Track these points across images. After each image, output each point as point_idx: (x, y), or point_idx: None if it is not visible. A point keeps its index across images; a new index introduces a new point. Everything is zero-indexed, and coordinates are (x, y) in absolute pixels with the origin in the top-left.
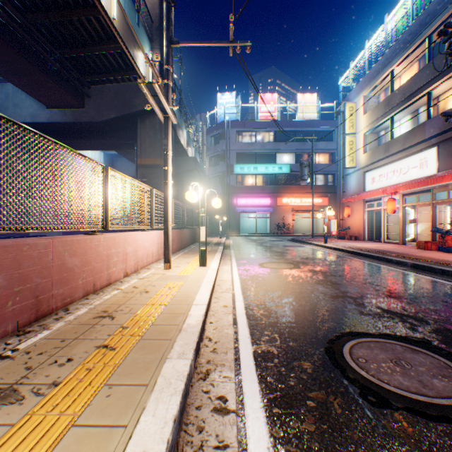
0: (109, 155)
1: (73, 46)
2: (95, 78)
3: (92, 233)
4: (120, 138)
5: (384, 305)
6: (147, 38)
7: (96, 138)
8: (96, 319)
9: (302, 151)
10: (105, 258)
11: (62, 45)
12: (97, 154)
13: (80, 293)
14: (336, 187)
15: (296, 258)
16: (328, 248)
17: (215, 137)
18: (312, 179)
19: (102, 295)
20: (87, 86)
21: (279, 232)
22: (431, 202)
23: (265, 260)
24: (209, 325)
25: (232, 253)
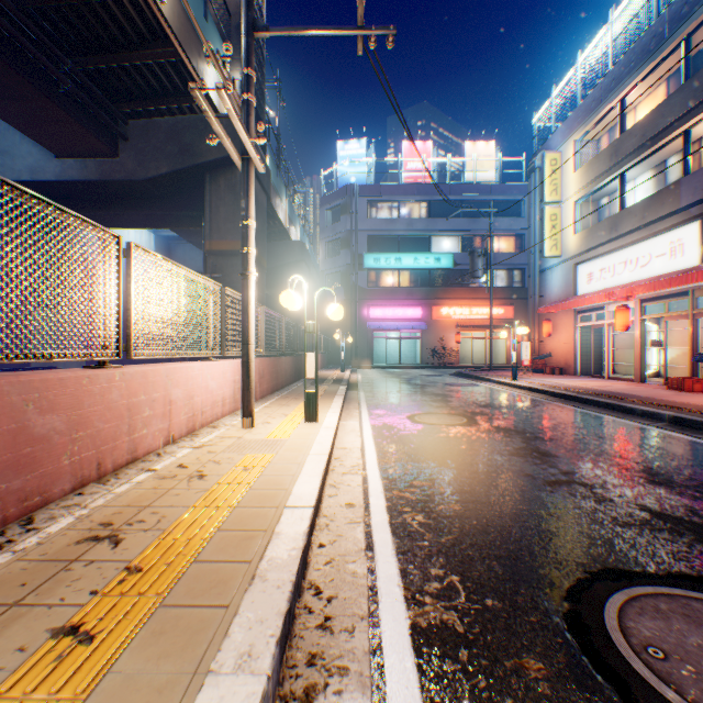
0: (165, 239)
1: (95, 52)
2: (135, 108)
3: (98, 365)
4: (178, 207)
5: (652, 502)
6: (222, 42)
7: (138, 207)
8: (80, 546)
9: (473, 232)
10: (124, 413)
11: (77, 49)
12: (145, 236)
13: (64, 484)
14: (528, 289)
15: (470, 406)
16: (519, 389)
17: (333, 210)
18: (490, 276)
19: (112, 485)
20: (123, 121)
21: (435, 362)
22: (691, 312)
23: (418, 409)
24: (317, 552)
25: (362, 397)
